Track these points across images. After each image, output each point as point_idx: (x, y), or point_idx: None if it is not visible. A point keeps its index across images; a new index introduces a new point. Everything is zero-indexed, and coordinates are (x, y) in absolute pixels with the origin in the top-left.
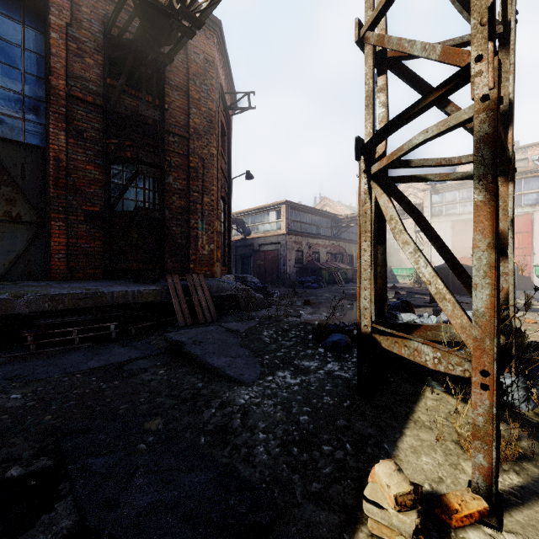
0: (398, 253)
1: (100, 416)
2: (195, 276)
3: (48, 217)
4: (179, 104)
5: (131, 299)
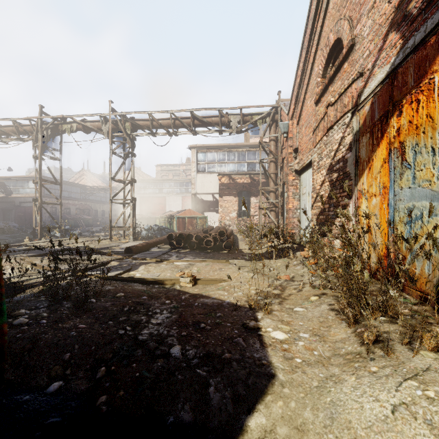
0: None
1: None
2: None
3: None
4: None
5: None
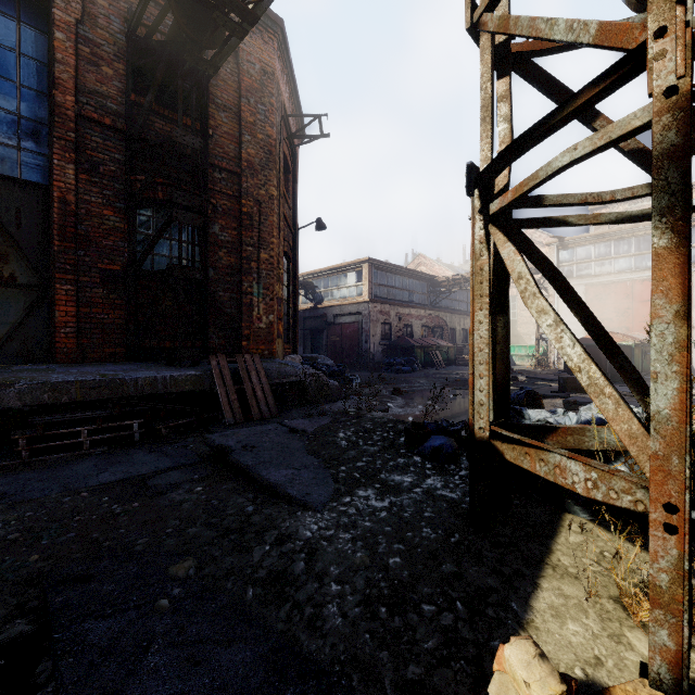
0: (515, 327)
1: (108, 555)
2: (248, 357)
3: (52, 279)
4: (228, 129)
5: (162, 388)
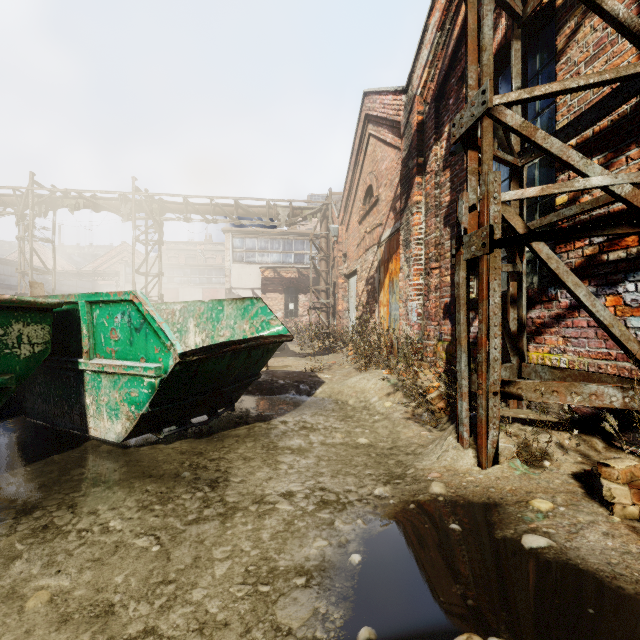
0: None
1: None
2: None
3: None
4: None
5: None
